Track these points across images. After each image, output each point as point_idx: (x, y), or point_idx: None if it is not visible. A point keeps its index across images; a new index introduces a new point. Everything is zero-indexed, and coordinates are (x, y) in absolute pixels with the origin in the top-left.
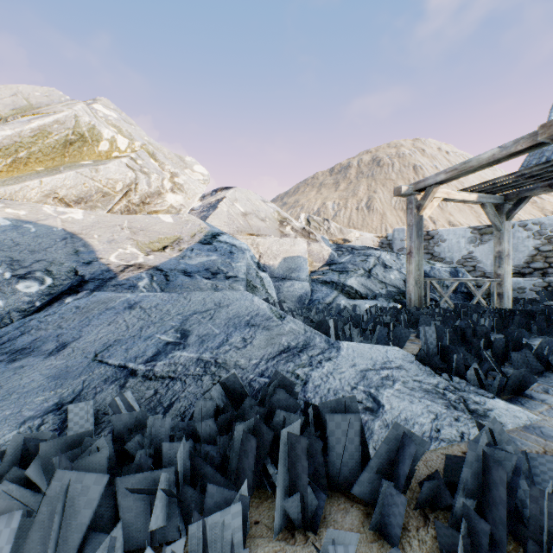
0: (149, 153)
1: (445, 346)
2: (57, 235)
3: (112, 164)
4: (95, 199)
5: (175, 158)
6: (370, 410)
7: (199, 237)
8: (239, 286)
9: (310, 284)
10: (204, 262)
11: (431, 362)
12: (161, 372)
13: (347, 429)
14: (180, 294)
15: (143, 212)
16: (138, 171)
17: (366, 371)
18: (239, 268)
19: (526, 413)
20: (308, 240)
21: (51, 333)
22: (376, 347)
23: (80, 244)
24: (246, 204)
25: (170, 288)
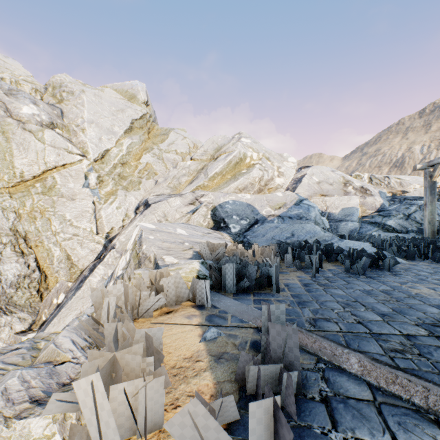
0: (266, 158)
1: (389, 244)
2: (245, 205)
3: (254, 170)
4: (248, 187)
5: (278, 157)
6: (343, 252)
7: (293, 202)
8: (311, 223)
9: (359, 224)
10: (296, 213)
11: (376, 247)
12: (288, 242)
13: (329, 248)
14: (290, 224)
15: (265, 189)
16: (263, 170)
17: (349, 246)
18: (312, 215)
19: (403, 261)
20: (365, 195)
21: (259, 233)
22: (358, 242)
23: (252, 208)
24: (319, 175)
25: (284, 223)
